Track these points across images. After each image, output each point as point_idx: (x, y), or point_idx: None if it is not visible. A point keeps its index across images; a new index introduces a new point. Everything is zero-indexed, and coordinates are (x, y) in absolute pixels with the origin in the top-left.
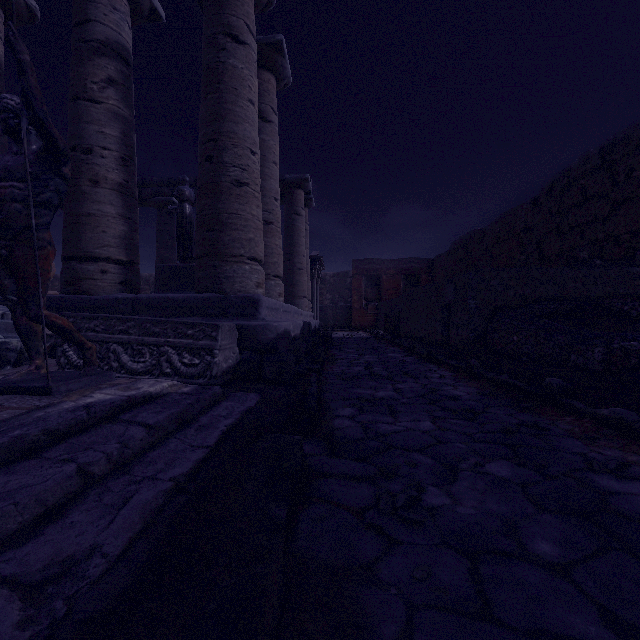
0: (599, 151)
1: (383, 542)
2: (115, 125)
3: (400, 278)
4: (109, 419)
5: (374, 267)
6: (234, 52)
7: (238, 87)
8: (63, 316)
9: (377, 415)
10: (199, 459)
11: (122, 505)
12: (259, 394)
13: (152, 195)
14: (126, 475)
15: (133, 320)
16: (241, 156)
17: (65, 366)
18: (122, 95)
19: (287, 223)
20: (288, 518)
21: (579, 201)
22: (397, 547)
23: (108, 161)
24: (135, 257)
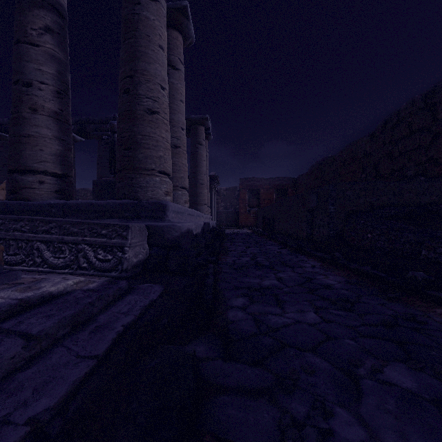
0: (422, 96)
1: None
2: (51, 64)
3: (273, 191)
4: None
5: (255, 183)
6: (147, 6)
7: (150, 34)
8: None
9: (266, 305)
10: (79, 378)
11: None
12: (163, 285)
13: (94, 130)
14: None
15: (54, 221)
16: (153, 90)
17: None
18: (57, 41)
19: (192, 150)
20: None
21: (407, 134)
22: None
23: (45, 93)
24: (69, 171)
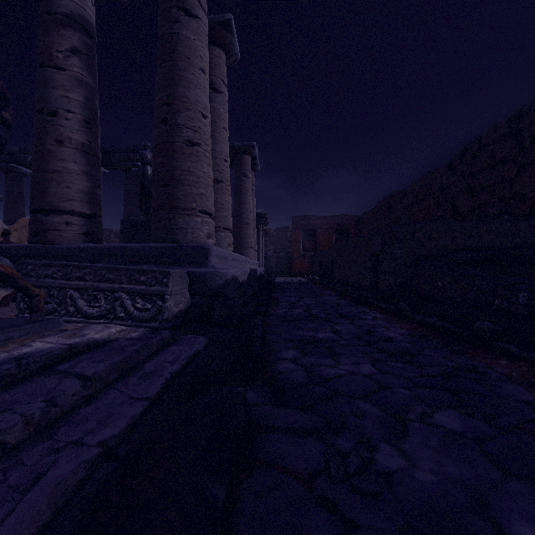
0: (507, 121)
1: (338, 525)
2: (79, 90)
3: (332, 232)
4: (44, 371)
5: (310, 222)
6: (187, 24)
7: (190, 56)
8: (22, 263)
9: (319, 358)
10: (136, 415)
11: (30, 485)
12: (207, 337)
13: (120, 160)
14: (47, 440)
15: (89, 267)
16: (193, 119)
17: (24, 311)
18: (85, 64)
19: (236, 184)
20: (228, 495)
21: (489, 164)
22: (355, 534)
23: (72, 123)
24: (98, 210)
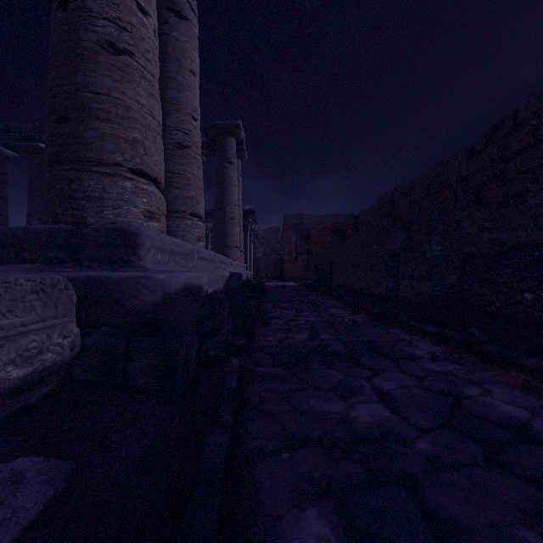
0: None
1: None
2: None
3: (327, 232)
4: None
5: (304, 222)
6: None
7: None
8: None
9: None
10: None
11: None
12: (68, 467)
13: None
14: None
15: None
16: (118, 5)
17: None
18: None
19: (218, 171)
20: None
21: (529, 143)
22: None
23: None
24: None
